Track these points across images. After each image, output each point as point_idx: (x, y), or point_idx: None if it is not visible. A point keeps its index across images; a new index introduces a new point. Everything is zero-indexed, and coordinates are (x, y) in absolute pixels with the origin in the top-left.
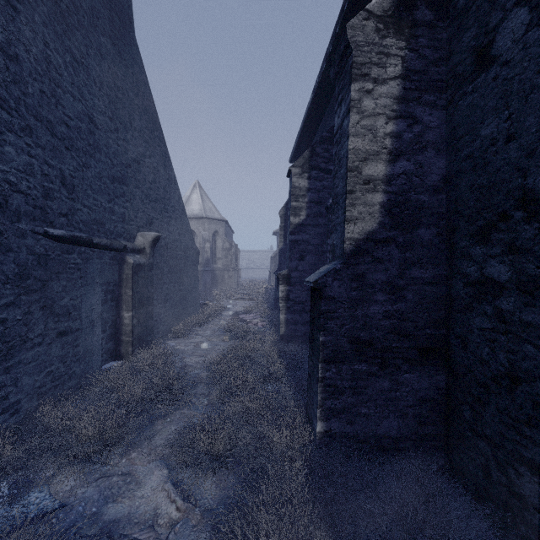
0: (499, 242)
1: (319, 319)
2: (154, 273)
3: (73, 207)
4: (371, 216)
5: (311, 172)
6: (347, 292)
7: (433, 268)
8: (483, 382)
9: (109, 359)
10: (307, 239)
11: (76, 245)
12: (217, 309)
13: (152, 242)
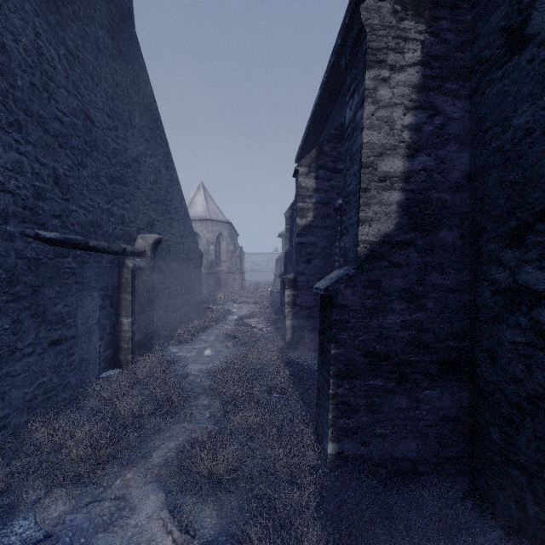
0: (537, 245)
1: (330, 329)
2: (156, 277)
3: (68, 208)
4: (388, 216)
5: (319, 172)
6: (361, 300)
7: (456, 274)
8: (516, 403)
9: (107, 368)
10: (314, 241)
11: (71, 249)
12: (221, 313)
13: (153, 245)
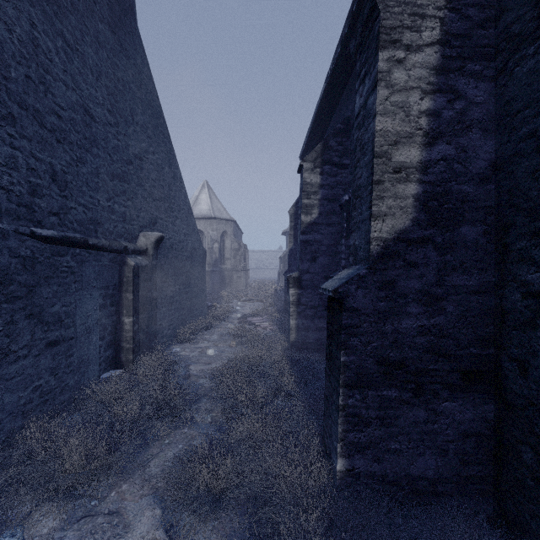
0: None
1: (339, 335)
2: (158, 275)
3: (66, 205)
4: (403, 211)
5: (324, 167)
6: (373, 303)
7: (479, 274)
8: None
9: (108, 368)
10: (319, 239)
11: (69, 247)
12: (225, 311)
13: (155, 243)
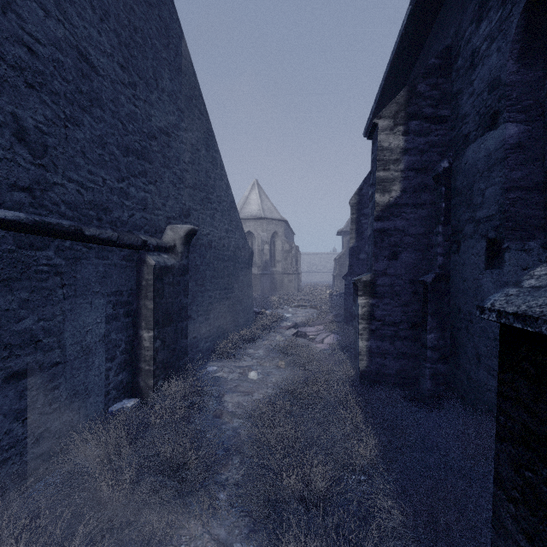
0: None
1: None
2: (192, 278)
3: (45, 178)
4: None
5: (409, 123)
6: None
7: None
8: None
9: (121, 396)
10: (402, 226)
11: (52, 238)
12: (273, 319)
13: (184, 238)
